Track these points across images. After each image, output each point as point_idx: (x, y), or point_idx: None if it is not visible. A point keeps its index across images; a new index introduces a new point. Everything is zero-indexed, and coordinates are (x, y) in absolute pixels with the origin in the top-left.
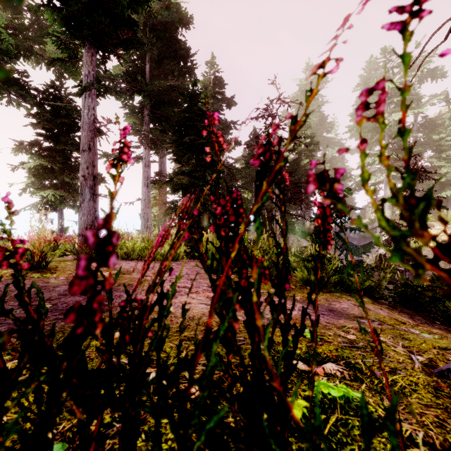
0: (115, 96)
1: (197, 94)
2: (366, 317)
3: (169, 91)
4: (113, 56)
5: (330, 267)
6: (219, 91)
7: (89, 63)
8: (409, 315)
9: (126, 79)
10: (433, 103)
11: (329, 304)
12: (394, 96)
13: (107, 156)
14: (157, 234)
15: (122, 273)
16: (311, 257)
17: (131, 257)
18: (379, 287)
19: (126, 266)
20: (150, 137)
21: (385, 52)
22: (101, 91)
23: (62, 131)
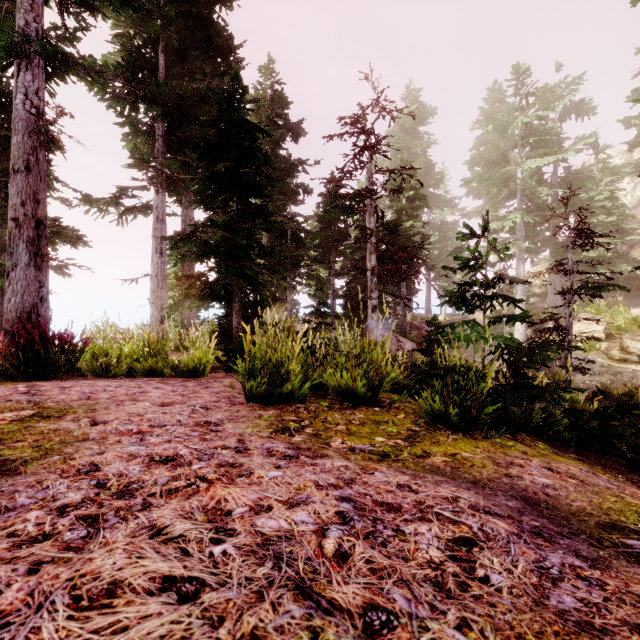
0: (85, 80)
1: (240, 95)
2: (626, 526)
3: (198, 102)
4: (82, 7)
5: (479, 388)
6: (280, 113)
7: (28, 5)
8: (621, 473)
9: (123, 75)
10: (579, 149)
11: (510, 478)
12: (529, 136)
13: (91, 201)
14: (179, 331)
15: (41, 417)
16: (447, 370)
17: (112, 372)
18: (552, 418)
19: (72, 396)
20: (166, 174)
21: (518, 72)
22: (56, 68)
23: (2, 152)
